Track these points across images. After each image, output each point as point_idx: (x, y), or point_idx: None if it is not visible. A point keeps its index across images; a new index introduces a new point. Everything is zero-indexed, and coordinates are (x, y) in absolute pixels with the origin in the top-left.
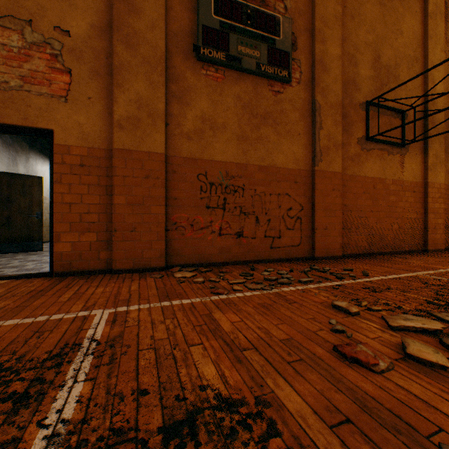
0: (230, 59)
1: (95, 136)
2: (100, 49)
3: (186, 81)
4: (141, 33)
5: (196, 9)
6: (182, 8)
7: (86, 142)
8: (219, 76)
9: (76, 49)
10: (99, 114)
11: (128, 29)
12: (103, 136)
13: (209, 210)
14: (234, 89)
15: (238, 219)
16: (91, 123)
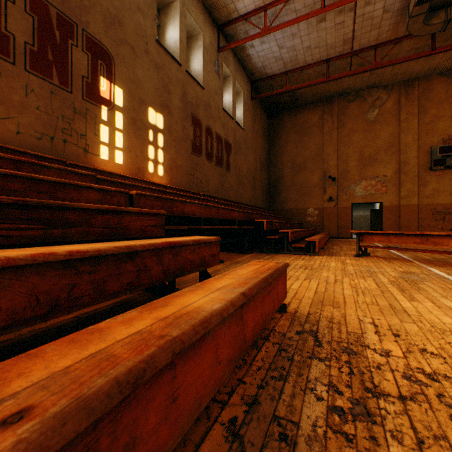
0: (446, 167)
1: (393, 202)
2: (395, 177)
3: (425, 179)
4: (408, 170)
5: (429, 154)
6: (423, 156)
7: (391, 204)
8: (441, 173)
9: (388, 180)
10: (395, 195)
11: (404, 170)
12: (396, 201)
13: (435, 221)
14: (448, 176)
15: (450, 224)
16: (392, 198)
